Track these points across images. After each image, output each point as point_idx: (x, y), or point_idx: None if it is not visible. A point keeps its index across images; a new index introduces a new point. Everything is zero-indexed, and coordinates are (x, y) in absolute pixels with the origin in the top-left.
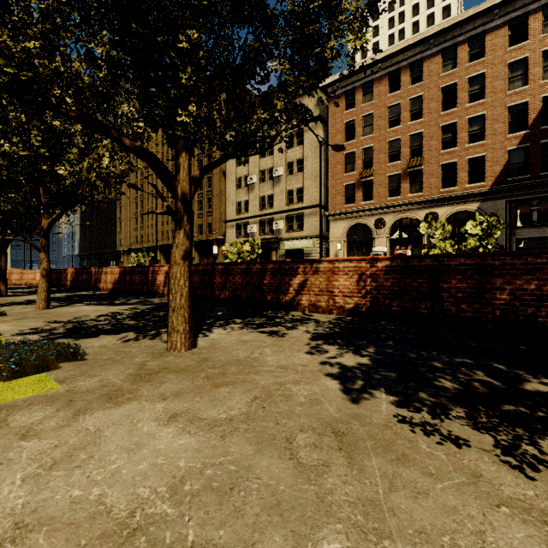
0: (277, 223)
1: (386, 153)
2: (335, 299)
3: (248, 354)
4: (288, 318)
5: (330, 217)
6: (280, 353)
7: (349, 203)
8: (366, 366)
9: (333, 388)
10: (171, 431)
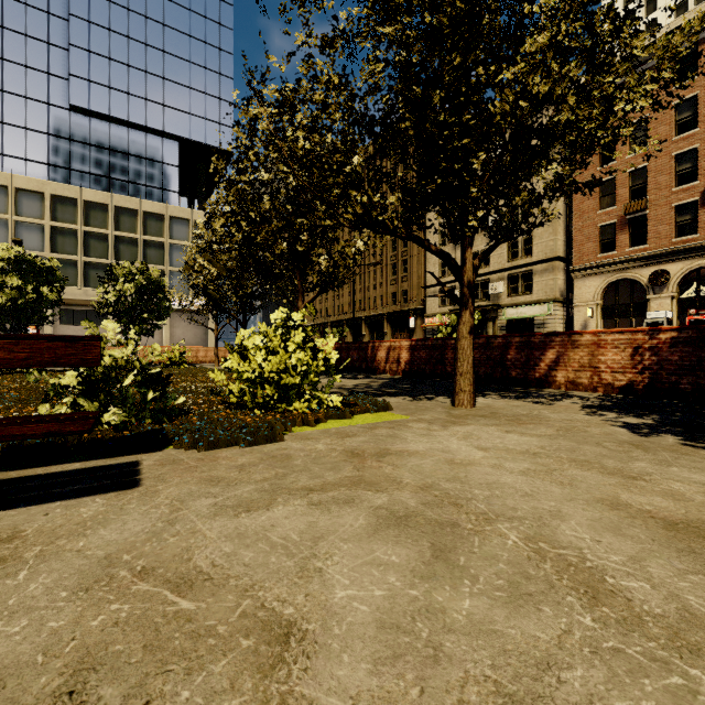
0: (495, 285)
1: (671, 173)
2: (600, 375)
3: (528, 412)
4: (545, 394)
5: (574, 272)
6: (558, 413)
7: (606, 250)
8: (651, 424)
9: (621, 431)
10: (514, 435)
